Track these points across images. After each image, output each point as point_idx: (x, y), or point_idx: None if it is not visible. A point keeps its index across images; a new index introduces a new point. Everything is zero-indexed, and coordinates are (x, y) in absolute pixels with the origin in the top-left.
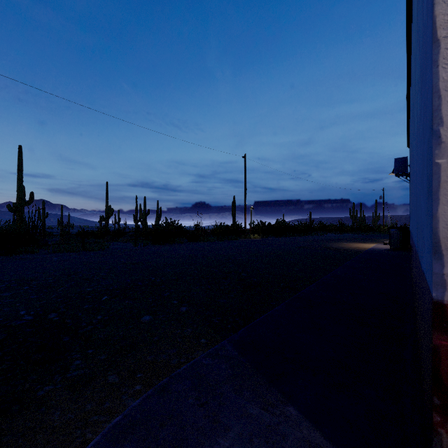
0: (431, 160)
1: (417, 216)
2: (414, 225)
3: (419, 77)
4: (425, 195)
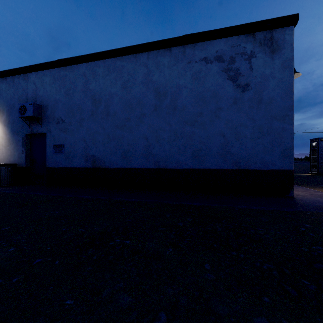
0: (291, 153)
1: (237, 159)
2: (205, 161)
3: (252, 127)
4: (277, 156)
